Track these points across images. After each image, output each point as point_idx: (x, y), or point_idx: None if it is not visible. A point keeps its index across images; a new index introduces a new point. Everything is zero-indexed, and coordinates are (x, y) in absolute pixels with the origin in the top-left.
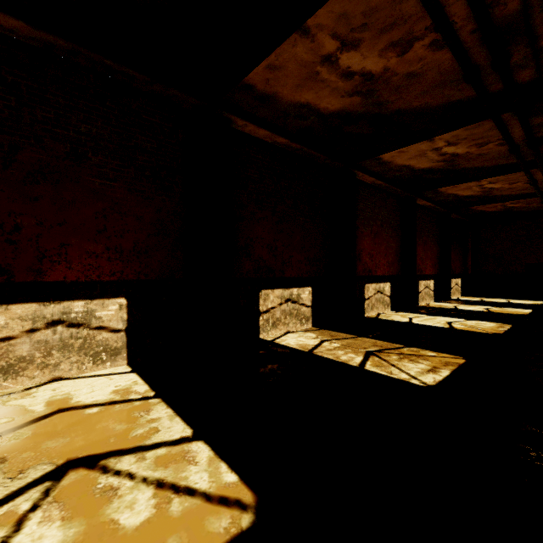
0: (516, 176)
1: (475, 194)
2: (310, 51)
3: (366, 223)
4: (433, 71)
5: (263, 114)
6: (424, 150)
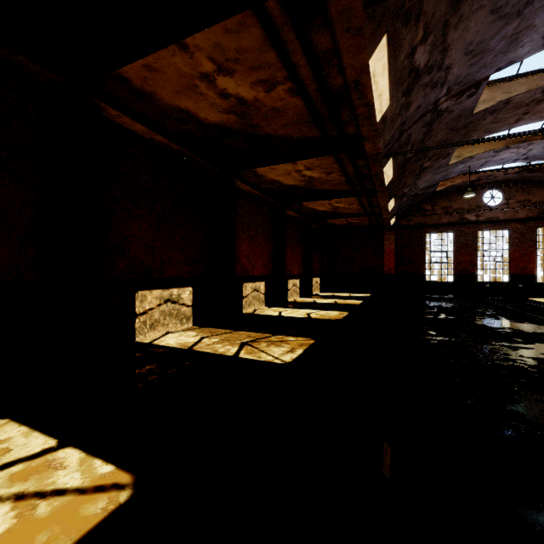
0: (352, 199)
1: (328, 210)
2: (189, 65)
3: (245, 228)
4: (292, 111)
5: (140, 109)
6: (290, 170)
